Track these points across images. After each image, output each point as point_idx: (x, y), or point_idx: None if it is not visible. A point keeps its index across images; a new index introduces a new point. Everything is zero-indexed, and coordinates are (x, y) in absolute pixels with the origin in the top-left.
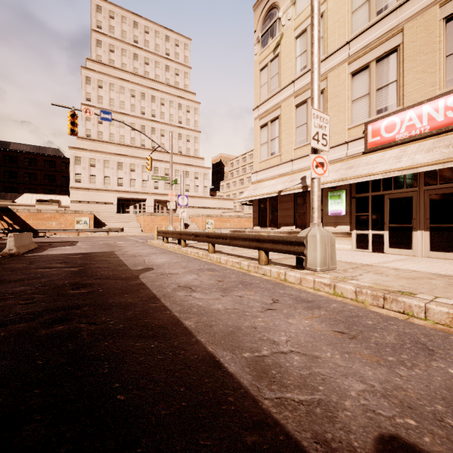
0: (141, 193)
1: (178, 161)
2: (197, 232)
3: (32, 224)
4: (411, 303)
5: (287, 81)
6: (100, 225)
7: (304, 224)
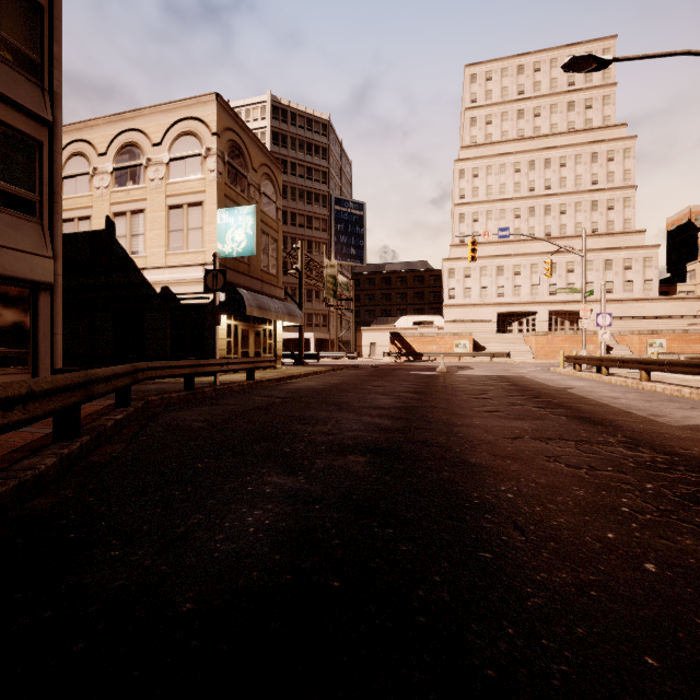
0: (529, 304)
1: (591, 246)
2: (624, 358)
3: (416, 348)
4: None
5: None
6: (479, 349)
7: None
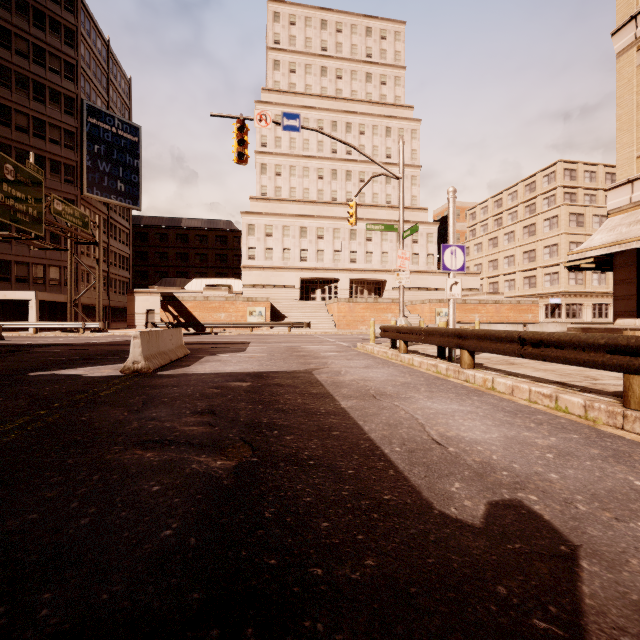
0: (332, 270)
1: (386, 218)
2: (544, 334)
3: (199, 316)
4: None
5: None
6: (278, 317)
7: None
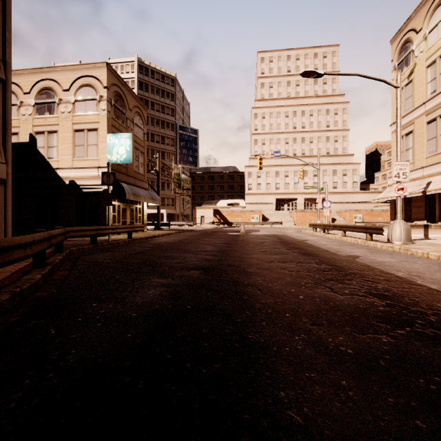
0: (293, 194)
1: (326, 162)
2: (334, 224)
3: (229, 219)
4: (413, 250)
5: (419, 102)
6: (265, 220)
7: (433, 219)
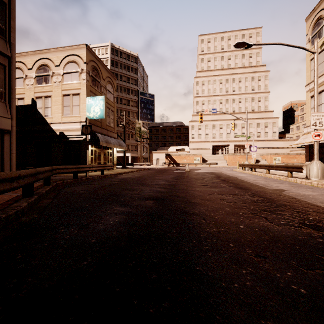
0: (226, 141)
1: (251, 117)
2: (260, 164)
3: (177, 160)
4: None
5: None
6: (204, 161)
7: None
